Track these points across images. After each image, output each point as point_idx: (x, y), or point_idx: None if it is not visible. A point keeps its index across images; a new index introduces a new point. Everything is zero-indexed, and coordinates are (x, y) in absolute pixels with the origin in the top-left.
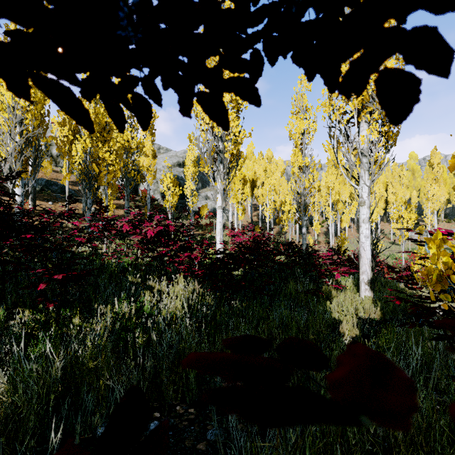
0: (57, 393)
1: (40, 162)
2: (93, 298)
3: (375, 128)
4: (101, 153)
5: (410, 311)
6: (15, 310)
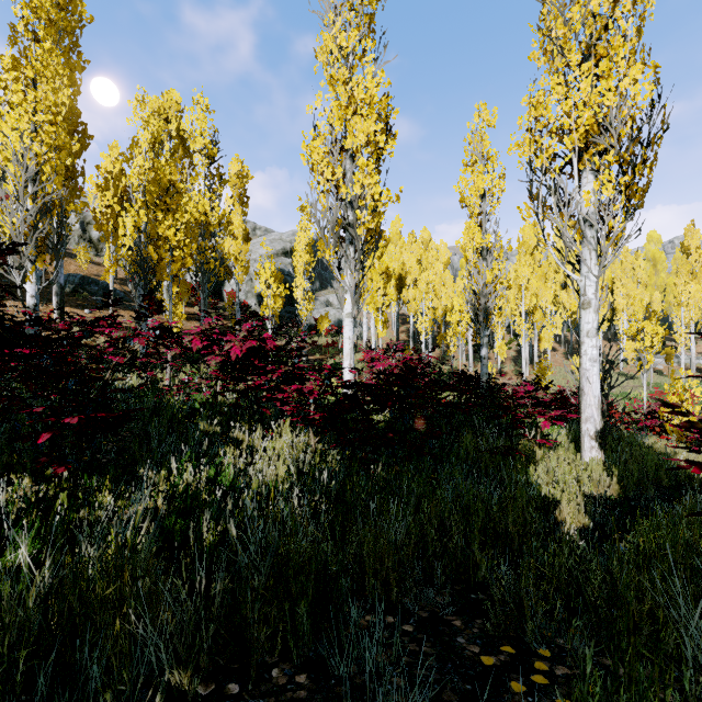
0: (39, 644)
1: (65, 242)
2: (139, 458)
3: (608, 178)
4: (161, 229)
5: (666, 483)
6: (9, 477)
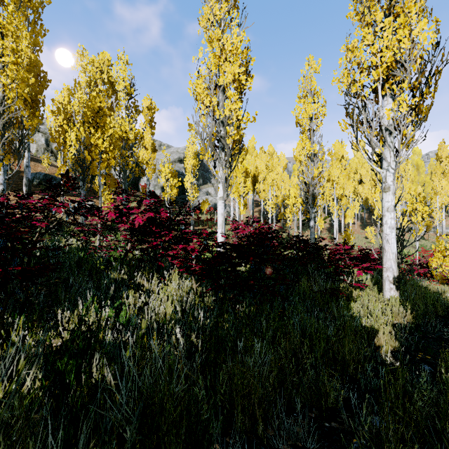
0: None
1: (24, 146)
2: (62, 300)
3: (403, 99)
4: (93, 139)
5: (441, 313)
6: None
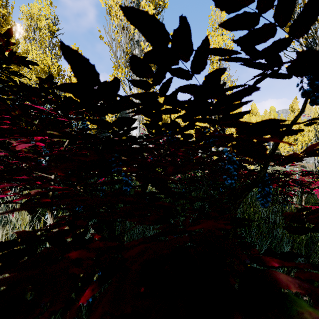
0: None
1: None
2: None
3: None
4: None
5: None
6: None
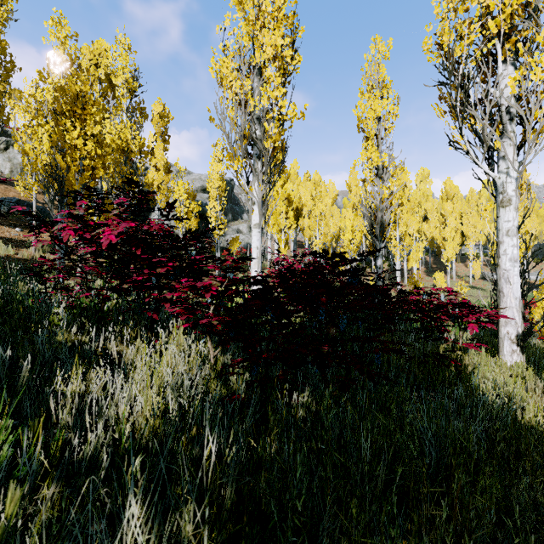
0: None
1: None
2: None
3: (537, 62)
4: (68, 136)
5: None
6: None
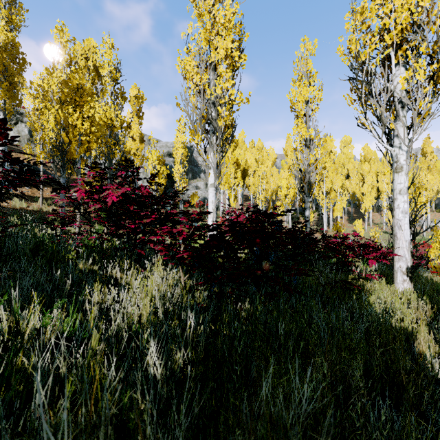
0: None
1: None
2: None
3: (420, 66)
4: (71, 118)
5: None
6: None
